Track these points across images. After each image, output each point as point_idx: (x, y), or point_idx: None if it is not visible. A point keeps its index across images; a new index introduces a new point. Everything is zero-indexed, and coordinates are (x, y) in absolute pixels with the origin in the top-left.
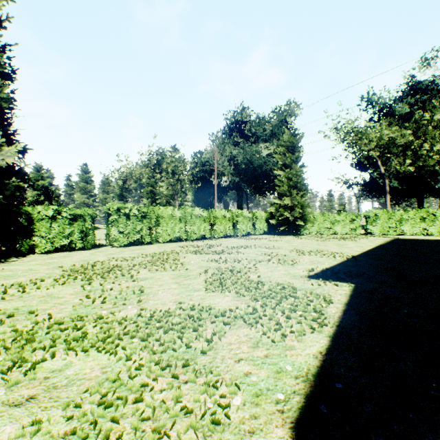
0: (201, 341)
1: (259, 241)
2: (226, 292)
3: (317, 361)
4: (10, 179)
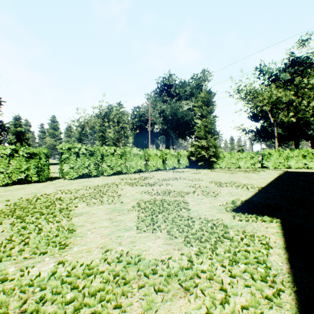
0: None
1: (183, 174)
2: (157, 232)
3: None
4: None
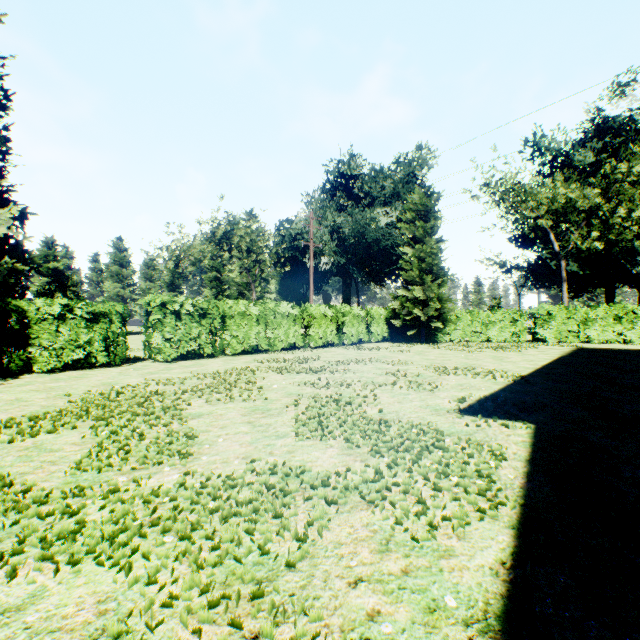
0: (287, 538)
1: (377, 352)
2: (329, 439)
3: (501, 584)
4: (2, 258)
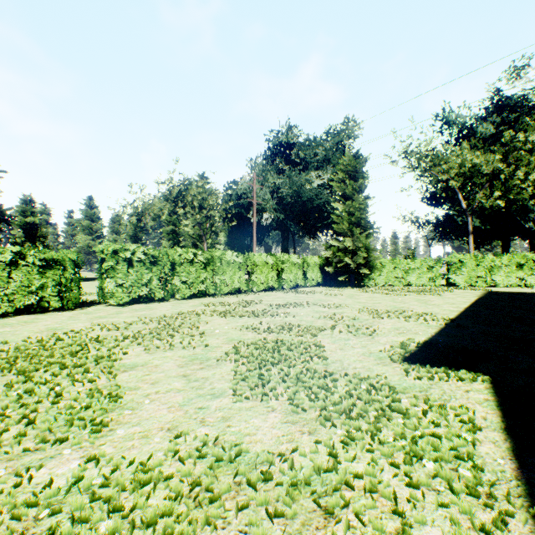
0: None
1: (313, 296)
2: (271, 399)
3: None
4: None
